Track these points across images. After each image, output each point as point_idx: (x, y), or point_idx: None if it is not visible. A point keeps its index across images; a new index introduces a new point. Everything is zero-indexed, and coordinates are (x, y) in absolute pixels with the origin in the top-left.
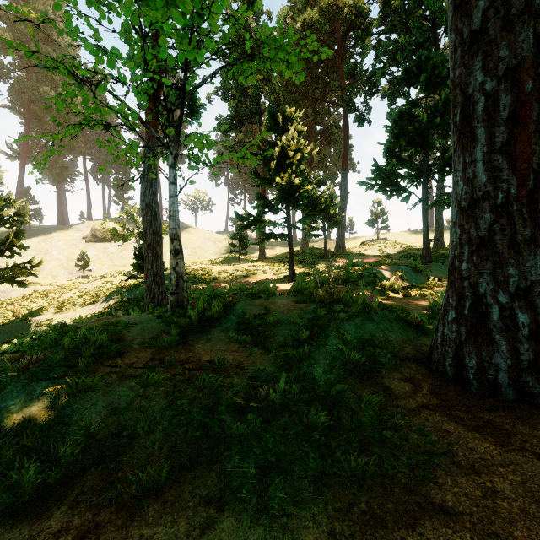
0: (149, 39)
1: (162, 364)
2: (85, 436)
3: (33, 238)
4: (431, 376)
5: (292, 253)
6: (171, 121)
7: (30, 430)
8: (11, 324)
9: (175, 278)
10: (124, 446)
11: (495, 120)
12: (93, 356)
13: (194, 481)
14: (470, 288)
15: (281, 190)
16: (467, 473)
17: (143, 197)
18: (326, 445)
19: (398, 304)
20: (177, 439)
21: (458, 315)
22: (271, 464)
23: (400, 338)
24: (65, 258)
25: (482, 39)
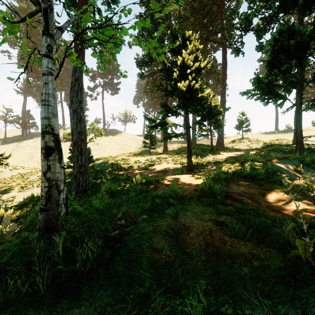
0: None
1: None
2: None
3: (30, 139)
4: None
5: (190, 148)
6: None
7: None
8: None
9: (45, 188)
10: None
11: None
12: None
13: None
14: None
15: (182, 96)
16: None
17: (71, 104)
18: None
19: None
20: None
21: None
22: None
23: None
24: None
25: None
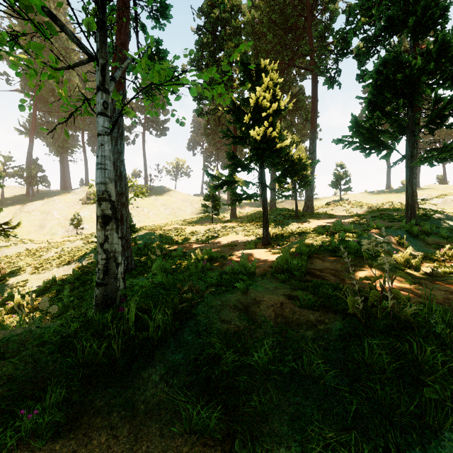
0: None
1: None
2: None
3: (38, 201)
4: None
5: (266, 215)
6: None
7: None
8: None
9: (102, 261)
10: None
11: None
12: None
13: None
14: None
15: (255, 145)
16: None
17: None
18: None
19: (440, 294)
20: None
21: None
22: None
23: None
24: (63, 218)
25: None
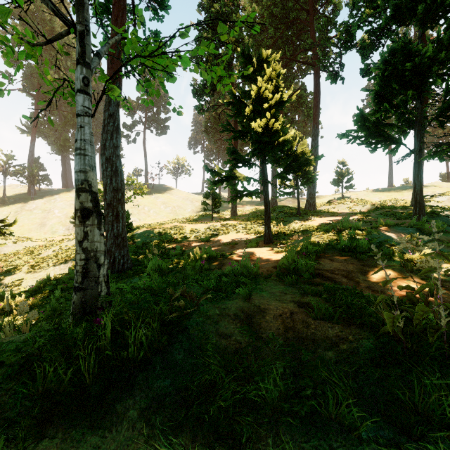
0: None
1: None
2: None
3: (40, 199)
4: None
5: (268, 212)
6: None
7: None
8: None
9: (81, 261)
10: None
11: None
12: None
13: None
14: None
15: (257, 139)
16: None
17: (103, 151)
18: None
19: None
20: None
21: None
22: None
23: None
24: (64, 216)
25: None
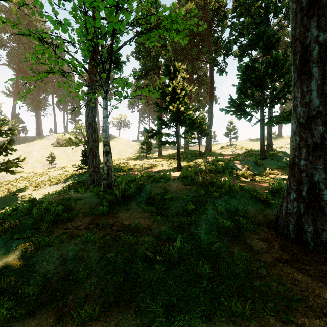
0: (90, 17)
1: (97, 227)
2: (43, 280)
3: (21, 144)
4: (279, 237)
5: (179, 153)
6: (104, 69)
7: (6, 275)
8: (6, 197)
9: (106, 169)
10: (70, 287)
11: (326, 61)
12: (52, 221)
13: (118, 315)
14: (307, 178)
15: (172, 114)
16: (319, 316)
17: (87, 119)
18: (212, 290)
19: (248, 185)
20: (107, 282)
21: (298, 196)
22: (173, 304)
23: (254, 210)
24: (40, 156)
25: (316, 5)
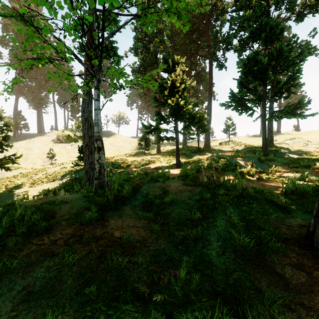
0: None
1: (79, 243)
2: None
3: (22, 140)
4: None
5: (178, 149)
6: (96, 56)
7: None
8: (2, 194)
9: (98, 168)
10: None
11: None
12: (25, 233)
13: None
14: None
15: (171, 108)
16: None
17: (83, 114)
18: None
19: (256, 185)
20: None
21: None
22: None
23: (273, 218)
24: (41, 152)
25: None
